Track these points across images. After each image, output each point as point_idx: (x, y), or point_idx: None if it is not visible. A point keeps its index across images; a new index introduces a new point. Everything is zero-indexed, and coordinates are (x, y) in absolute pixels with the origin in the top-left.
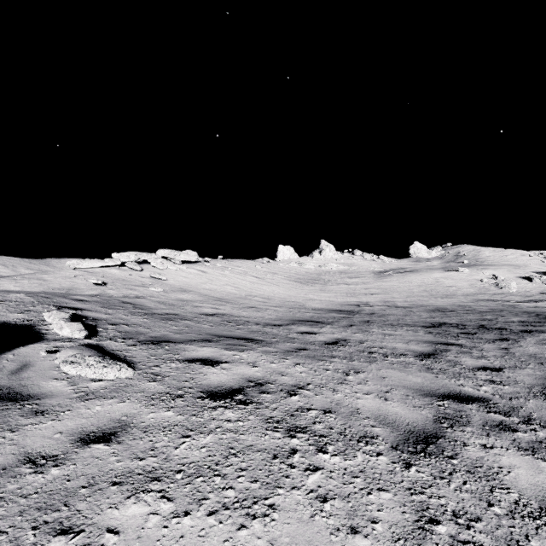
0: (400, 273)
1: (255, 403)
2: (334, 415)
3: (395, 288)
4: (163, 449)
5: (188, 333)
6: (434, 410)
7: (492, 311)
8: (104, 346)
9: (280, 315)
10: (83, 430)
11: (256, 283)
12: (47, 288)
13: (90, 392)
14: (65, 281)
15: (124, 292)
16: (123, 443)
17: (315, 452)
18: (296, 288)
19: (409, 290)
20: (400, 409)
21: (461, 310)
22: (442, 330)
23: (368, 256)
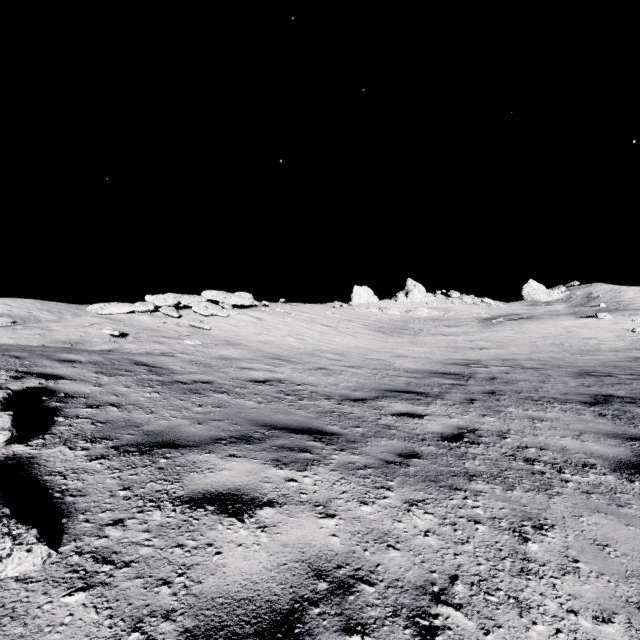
0: (514, 320)
1: None
2: None
3: (510, 341)
4: None
5: (216, 420)
6: None
7: None
8: (39, 463)
9: (361, 380)
10: None
11: (326, 334)
12: (49, 341)
13: None
14: (76, 331)
15: (147, 346)
16: None
17: None
18: (378, 340)
19: (530, 343)
20: None
21: (622, 375)
22: (617, 410)
23: (469, 298)
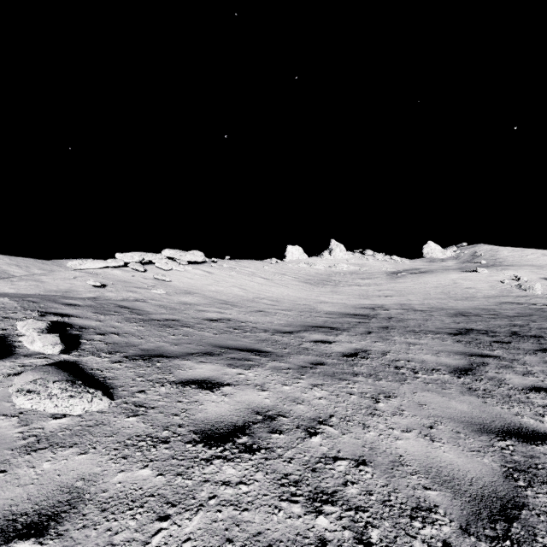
0: (414, 274)
1: (264, 449)
2: (371, 469)
3: (410, 290)
4: (124, 546)
5: (187, 343)
6: (499, 457)
7: (521, 316)
8: (82, 364)
9: (290, 320)
10: (10, 510)
11: (264, 285)
12: (43, 291)
13: (43, 436)
14: (63, 282)
15: (123, 294)
16: (65, 536)
17: (353, 544)
18: (306, 290)
19: (425, 292)
20: (455, 456)
21: (485, 315)
22: (471, 338)
23: (380, 256)
